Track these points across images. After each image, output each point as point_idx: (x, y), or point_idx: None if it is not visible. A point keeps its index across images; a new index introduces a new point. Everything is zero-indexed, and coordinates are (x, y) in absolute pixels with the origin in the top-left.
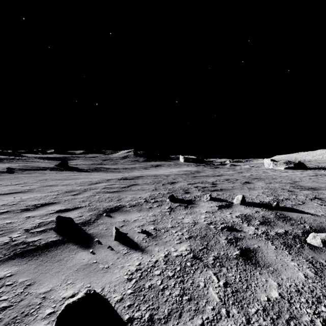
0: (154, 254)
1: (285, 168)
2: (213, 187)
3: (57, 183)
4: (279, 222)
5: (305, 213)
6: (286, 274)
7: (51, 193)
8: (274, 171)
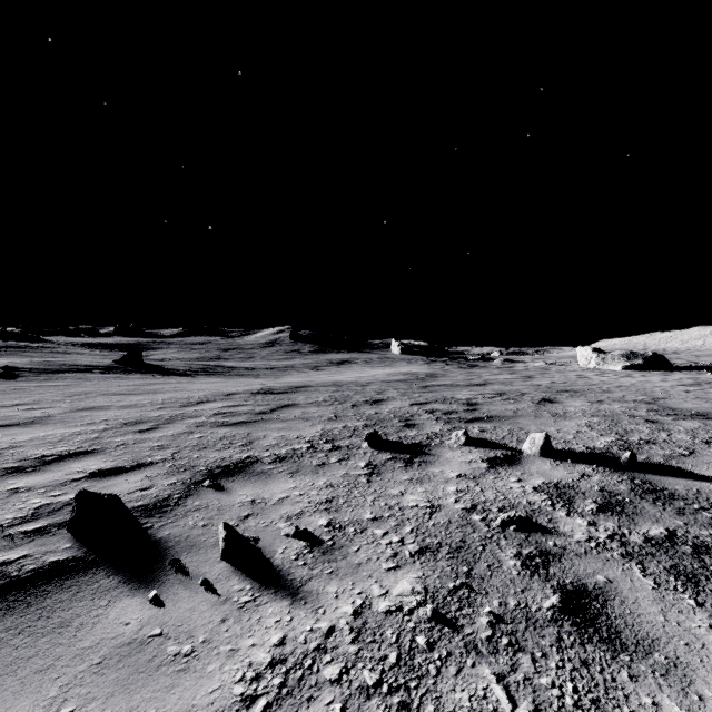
0: (324, 606)
1: (624, 368)
2: (471, 412)
3: (109, 401)
4: (646, 506)
5: (703, 478)
6: (709, 680)
7: (90, 426)
8: (602, 374)
